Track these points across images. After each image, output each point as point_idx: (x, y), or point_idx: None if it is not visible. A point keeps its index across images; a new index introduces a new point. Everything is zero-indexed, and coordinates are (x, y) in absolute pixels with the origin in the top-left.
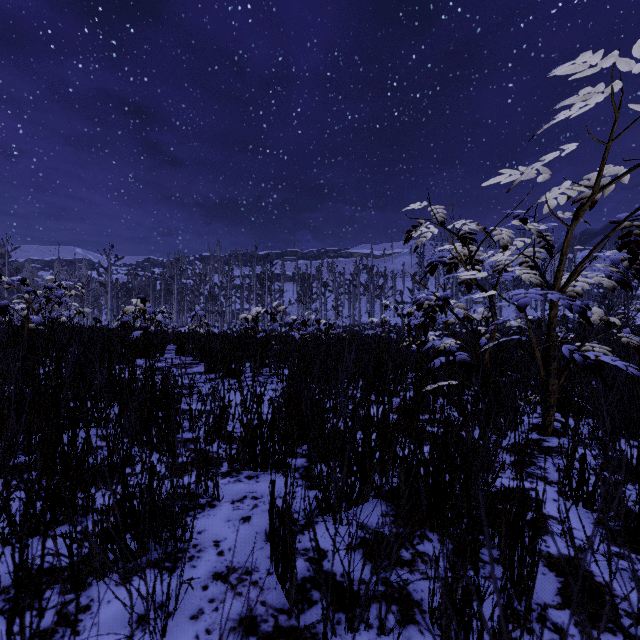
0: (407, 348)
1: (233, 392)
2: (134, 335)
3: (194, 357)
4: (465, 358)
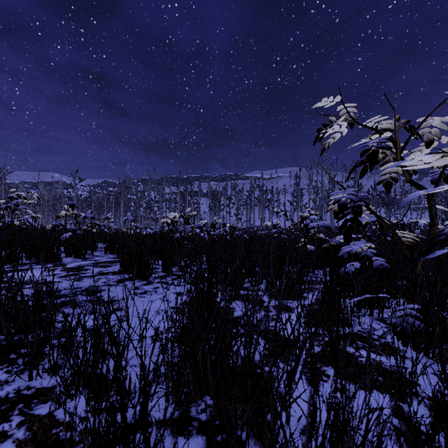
0: (301, 248)
1: (135, 298)
2: (64, 236)
3: (118, 255)
4: (383, 264)
